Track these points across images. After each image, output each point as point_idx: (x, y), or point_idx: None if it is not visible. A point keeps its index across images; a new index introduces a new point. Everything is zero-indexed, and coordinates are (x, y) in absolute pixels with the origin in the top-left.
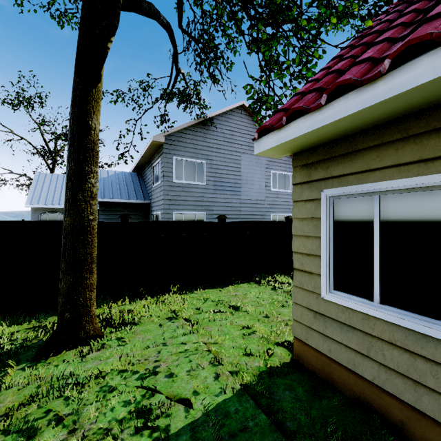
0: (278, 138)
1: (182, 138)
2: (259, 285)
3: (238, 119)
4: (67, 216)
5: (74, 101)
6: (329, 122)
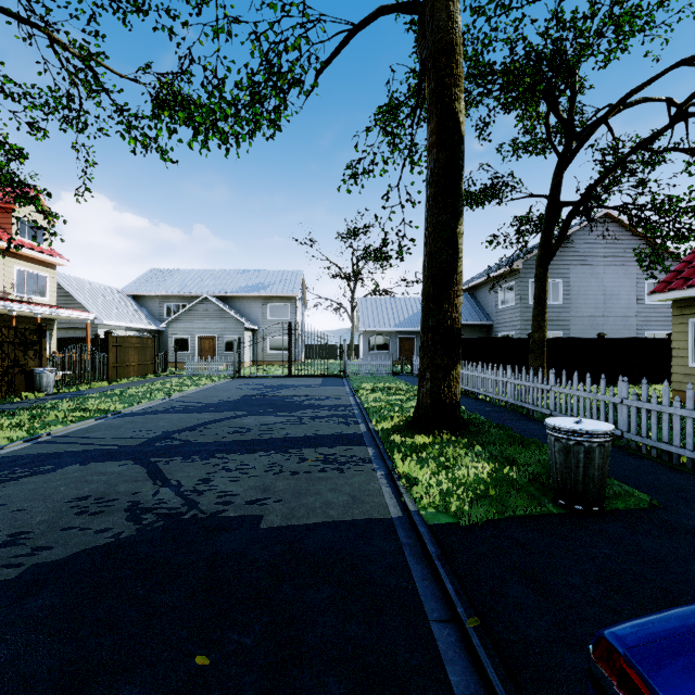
0: (663, 297)
1: None
2: (640, 388)
3: (600, 229)
4: (536, 333)
5: (539, 280)
6: (688, 296)
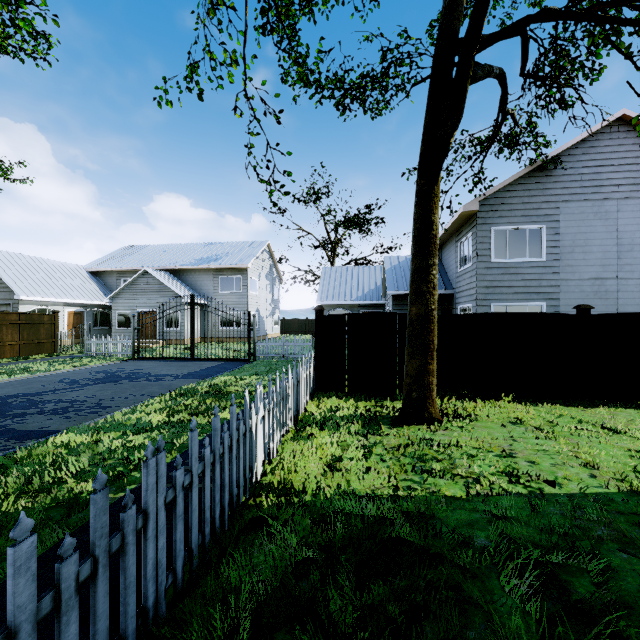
0: None
1: (504, 198)
2: None
3: (611, 143)
4: (413, 306)
5: (419, 202)
6: None
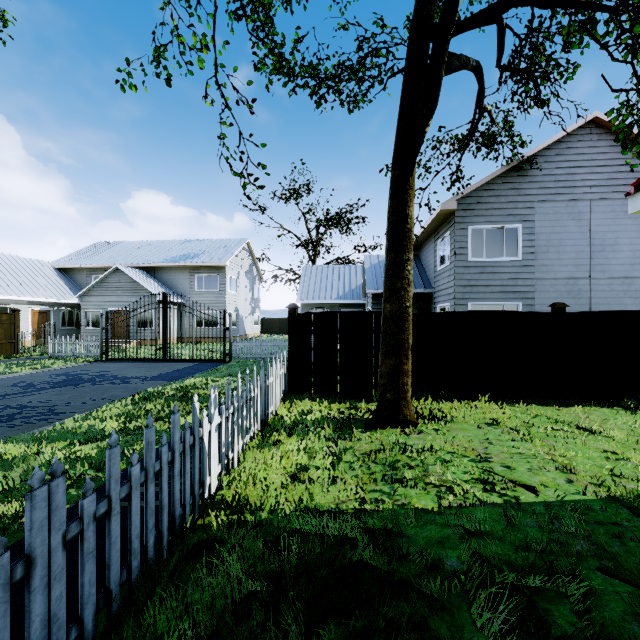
0: None
1: (482, 197)
2: (633, 412)
3: (584, 145)
4: (388, 303)
5: (393, 194)
6: None
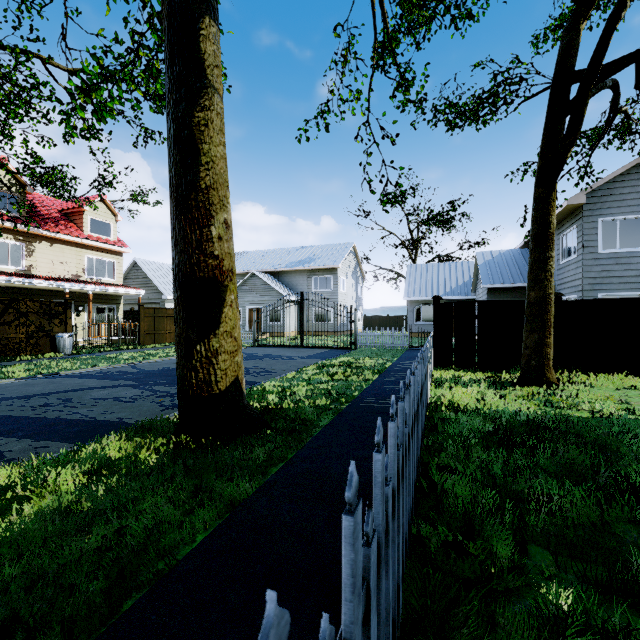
0: None
1: (614, 189)
2: None
3: None
4: (532, 291)
5: (537, 207)
6: None
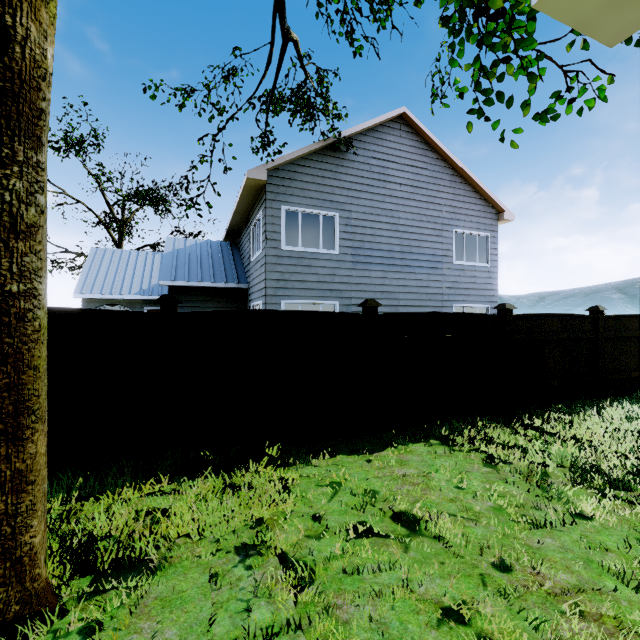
0: None
1: (297, 173)
2: (452, 450)
3: (395, 140)
4: None
5: None
6: None
